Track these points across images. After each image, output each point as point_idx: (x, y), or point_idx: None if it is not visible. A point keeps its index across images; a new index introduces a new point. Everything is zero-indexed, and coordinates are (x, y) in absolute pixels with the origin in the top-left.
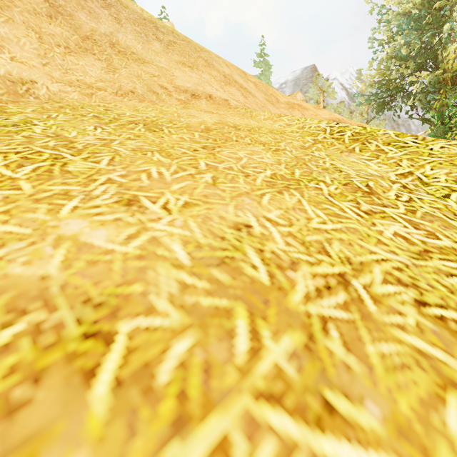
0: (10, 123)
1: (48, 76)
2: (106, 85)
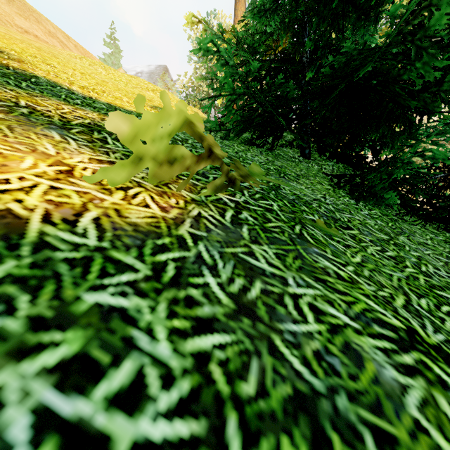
0: None
1: None
2: None
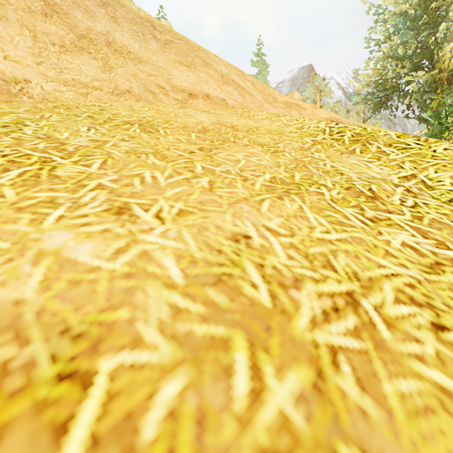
0: (0, 123)
1: (42, 75)
2: (102, 84)
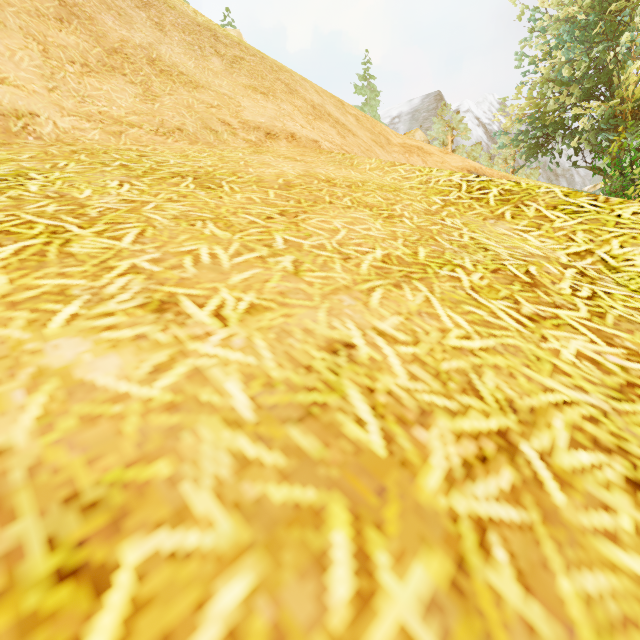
0: None
1: (56, 106)
2: (142, 119)
